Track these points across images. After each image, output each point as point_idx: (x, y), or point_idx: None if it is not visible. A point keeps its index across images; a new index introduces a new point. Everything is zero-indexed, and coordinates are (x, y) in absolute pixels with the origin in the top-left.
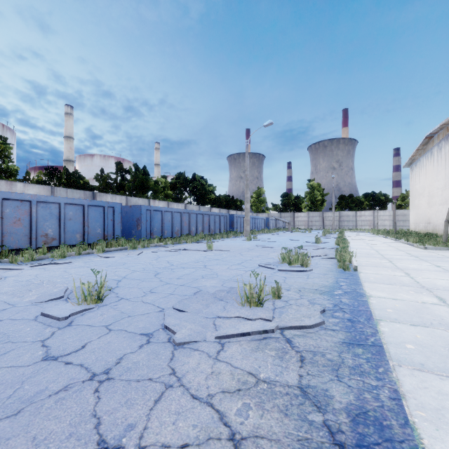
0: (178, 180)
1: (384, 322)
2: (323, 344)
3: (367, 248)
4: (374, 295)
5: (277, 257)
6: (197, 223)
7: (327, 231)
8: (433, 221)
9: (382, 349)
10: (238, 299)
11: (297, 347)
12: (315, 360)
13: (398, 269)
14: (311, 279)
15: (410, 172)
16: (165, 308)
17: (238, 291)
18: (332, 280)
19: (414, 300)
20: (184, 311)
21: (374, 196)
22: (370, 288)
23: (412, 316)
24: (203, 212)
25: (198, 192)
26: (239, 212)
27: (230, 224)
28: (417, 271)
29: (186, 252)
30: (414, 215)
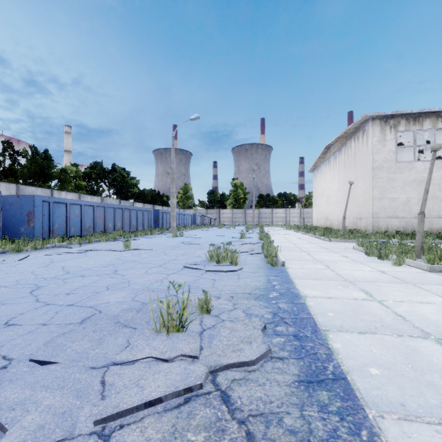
0: (94, 170)
1: (332, 333)
2: (274, 392)
3: (286, 241)
4: (309, 294)
5: (204, 255)
6: (115, 218)
7: (249, 227)
8: (330, 217)
9: (349, 385)
10: (153, 320)
11: (239, 411)
12: (270, 438)
13: (318, 262)
14: (242, 280)
15: (313, 176)
16: (13, 362)
17: (151, 312)
18: (264, 280)
19: (346, 297)
20: (51, 363)
21: (286, 196)
22: (303, 286)
23: (354, 319)
24: (122, 206)
25: (119, 185)
26: (165, 208)
27: (155, 220)
28: (334, 262)
29: (96, 253)
30: (317, 213)
